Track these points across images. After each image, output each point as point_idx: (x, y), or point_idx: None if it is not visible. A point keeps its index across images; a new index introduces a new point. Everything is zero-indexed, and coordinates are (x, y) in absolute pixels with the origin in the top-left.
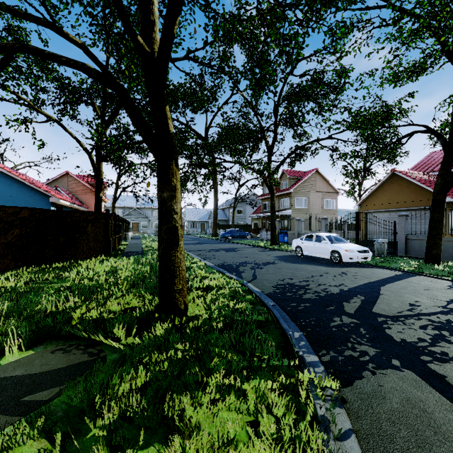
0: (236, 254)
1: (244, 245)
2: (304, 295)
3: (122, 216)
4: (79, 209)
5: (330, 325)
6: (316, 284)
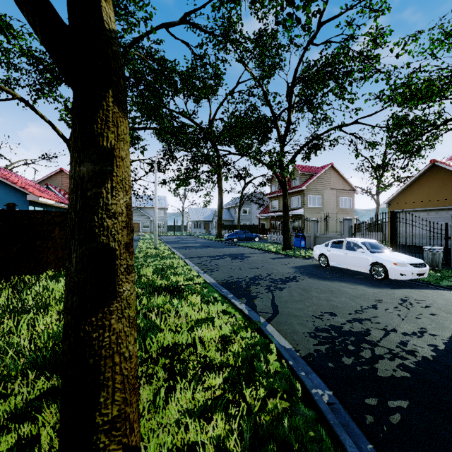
0: (243, 263)
1: (252, 249)
2: (378, 365)
3: None
4: None
5: None
6: (380, 328)
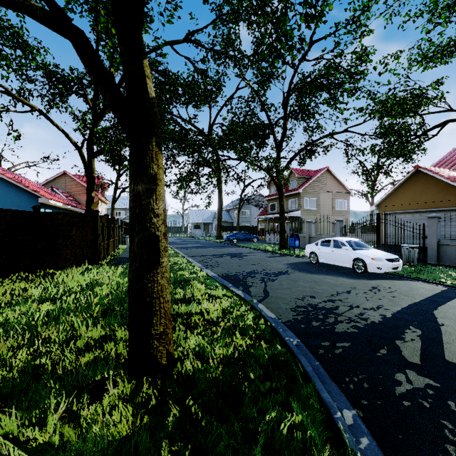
0: (242, 261)
1: (250, 249)
2: (337, 326)
3: (123, 217)
4: (75, 210)
5: (396, 394)
6: (347, 305)
